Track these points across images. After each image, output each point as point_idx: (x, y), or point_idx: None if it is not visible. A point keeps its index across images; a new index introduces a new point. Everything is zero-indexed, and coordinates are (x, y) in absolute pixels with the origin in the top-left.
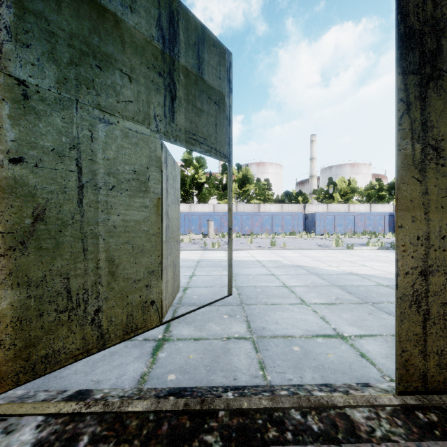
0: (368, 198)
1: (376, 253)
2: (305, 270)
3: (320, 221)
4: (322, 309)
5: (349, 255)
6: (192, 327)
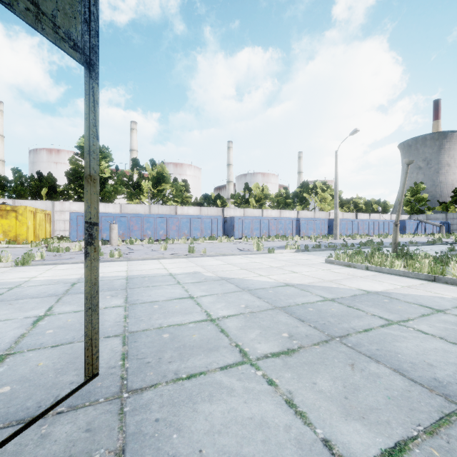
0: (277, 204)
1: (296, 256)
2: (233, 285)
3: (239, 224)
4: (280, 370)
5: (273, 259)
6: None
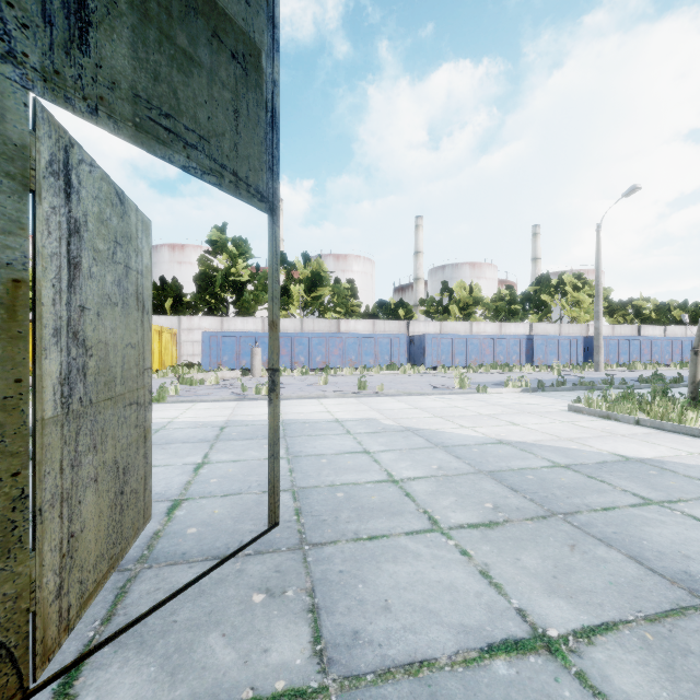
0: (496, 313)
1: (522, 399)
2: (423, 438)
3: (433, 347)
4: (476, 542)
5: (484, 403)
6: (152, 662)
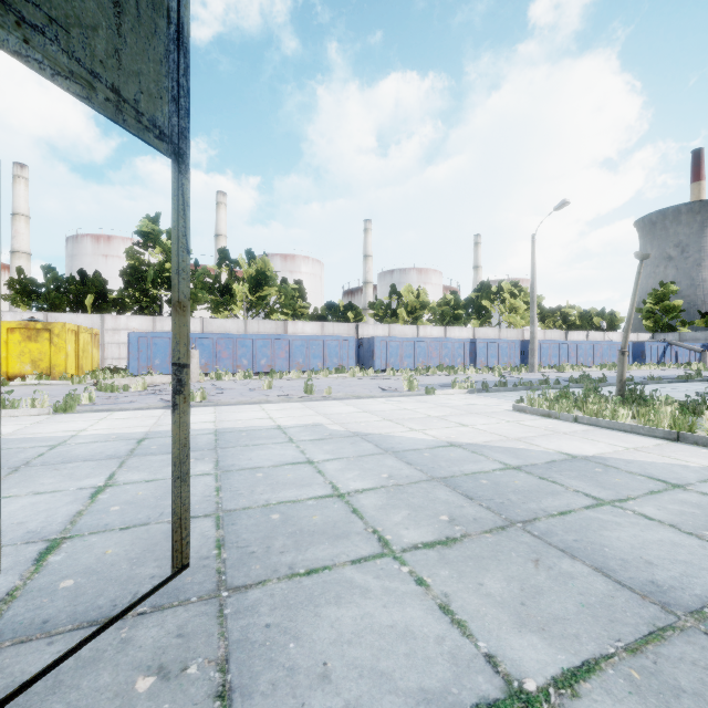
0: (442, 317)
1: (468, 400)
2: (372, 444)
3: (382, 349)
4: (433, 566)
5: (433, 405)
6: None
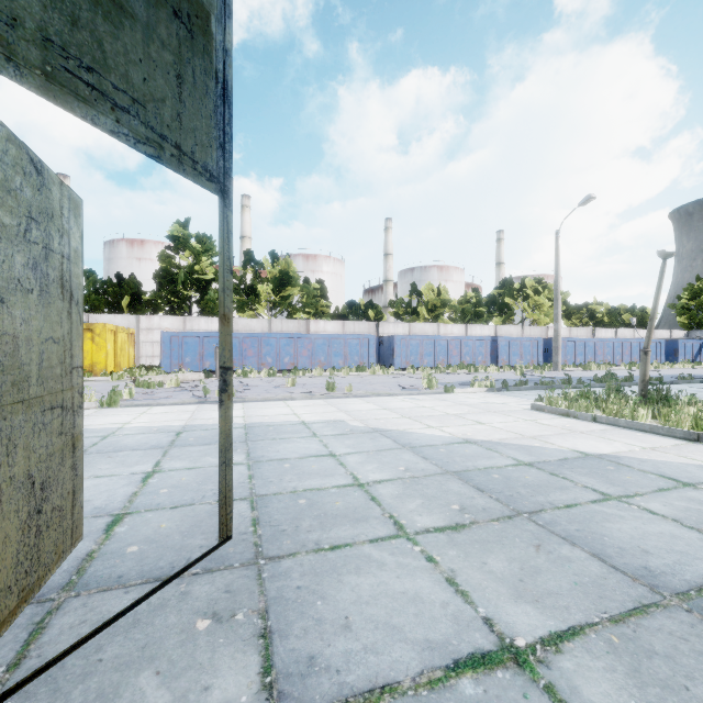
0: (463, 315)
1: (487, 399)
2: (390, 439)
3: (402, 348)
4: (443, 547)
5: (451, 403)
6: None
